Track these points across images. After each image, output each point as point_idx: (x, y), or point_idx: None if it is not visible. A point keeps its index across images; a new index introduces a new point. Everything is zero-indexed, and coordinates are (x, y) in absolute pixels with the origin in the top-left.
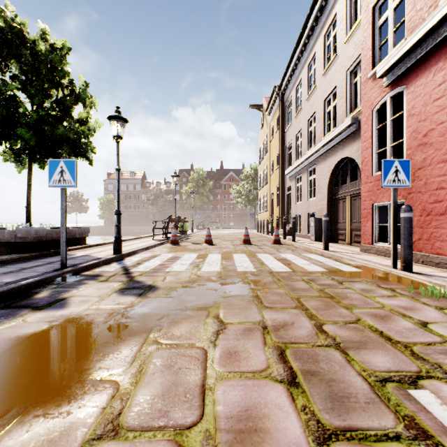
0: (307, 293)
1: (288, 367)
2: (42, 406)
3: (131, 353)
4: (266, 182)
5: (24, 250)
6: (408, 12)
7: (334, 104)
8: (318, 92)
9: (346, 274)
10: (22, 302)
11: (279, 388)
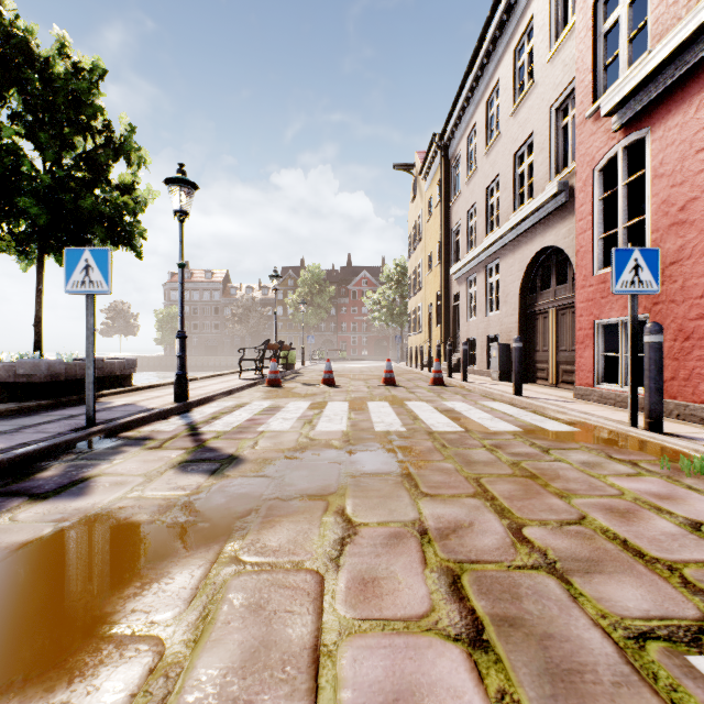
0: (492, 470)
1: (467, 610)
2: (20, 690)
3: (191, 581)
4: (420, 287)
5: (29, 396)
6: (653, 9)
7: (530, 161)
8: (504, 142)
9: (554, 436)
10: (15, 484)
11: (453, 653)
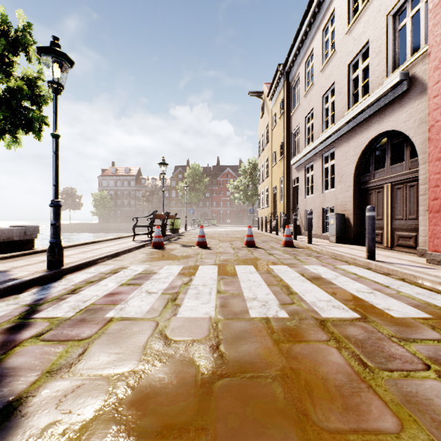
0: None
1: None
2: None
3: None
4: (267, 175)
5: None
6: None
7: (365, 65)
8: (339, 57)
9: None
10: None
11: None
